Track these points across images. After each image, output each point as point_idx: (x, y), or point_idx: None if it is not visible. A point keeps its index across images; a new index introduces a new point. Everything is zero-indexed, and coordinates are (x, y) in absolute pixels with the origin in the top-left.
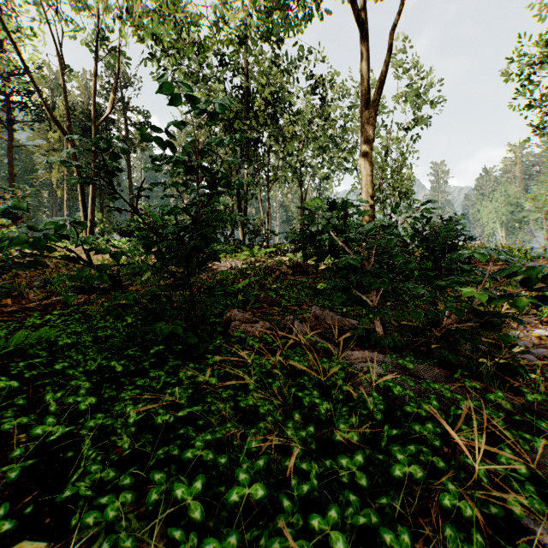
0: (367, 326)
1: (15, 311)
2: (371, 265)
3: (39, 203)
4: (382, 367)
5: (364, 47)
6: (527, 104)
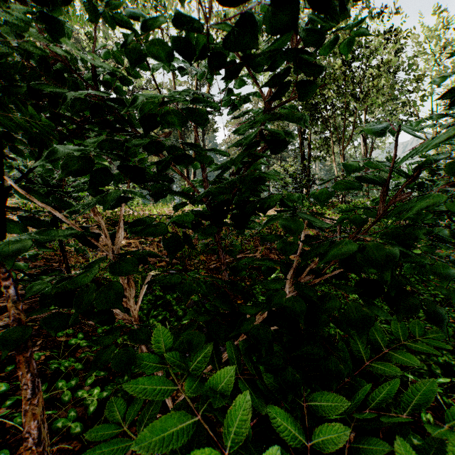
0: None
1: (215, 267)
2: None
3: None
4: None
5: None
6: None
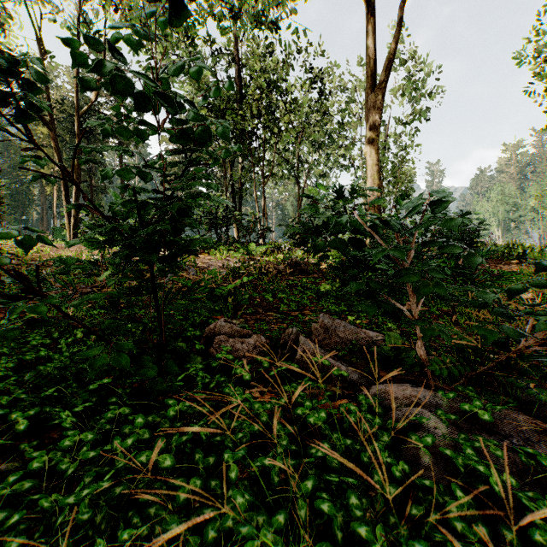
0: (396, 343)
1: None
2: (410, 261)
3: (29, 201)
4: (439, 417)
5: (370, 23)
6: (545, 89)
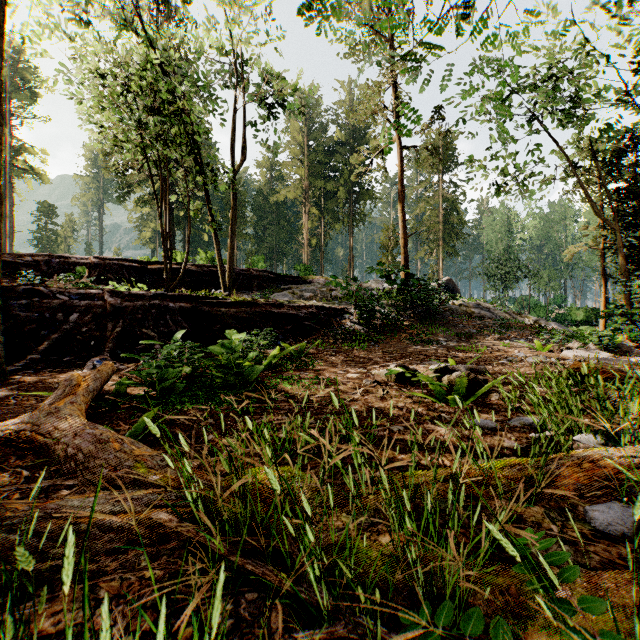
0: None
1: None
2: None
3: None
4: None
5: None
6: None
